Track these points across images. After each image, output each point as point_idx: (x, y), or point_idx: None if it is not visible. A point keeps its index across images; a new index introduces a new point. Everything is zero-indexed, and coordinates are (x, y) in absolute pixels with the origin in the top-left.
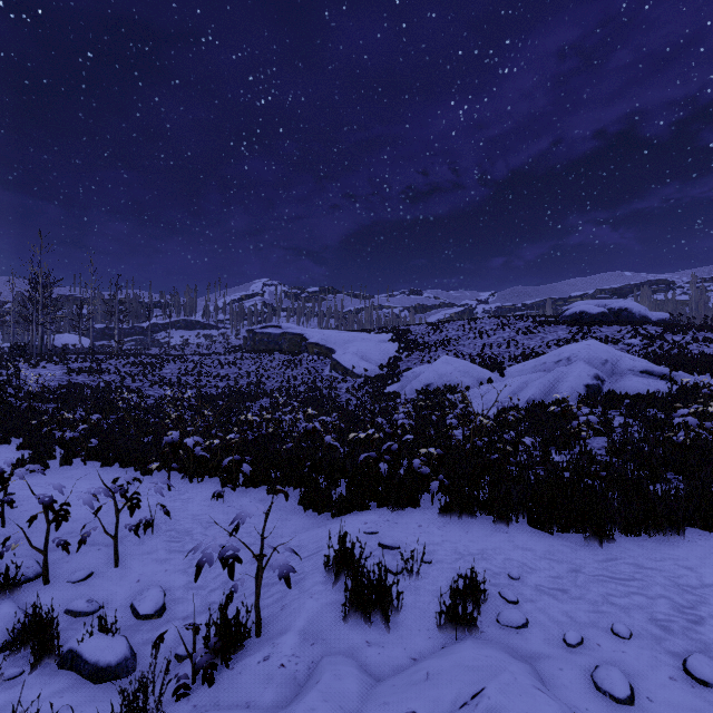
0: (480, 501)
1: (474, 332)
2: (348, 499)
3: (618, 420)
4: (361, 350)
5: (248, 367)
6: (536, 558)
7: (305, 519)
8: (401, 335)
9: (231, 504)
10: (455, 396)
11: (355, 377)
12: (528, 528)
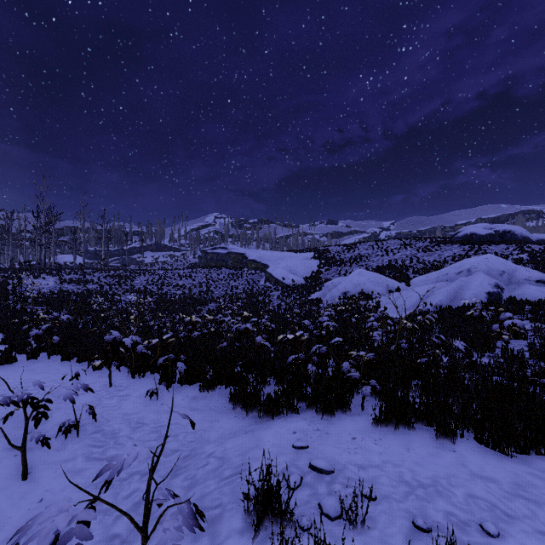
0: (417, 410)
1: (381, 251)
2: (276, 401)
3: (526, 324)
4: (289, 265)
5: (201, 278)
6: (505, 495)
7: (234, 421)
8: (321, 254)
9: (164, 401)
10: (368, 301)
11: (285, 286)
12: (477, 446)
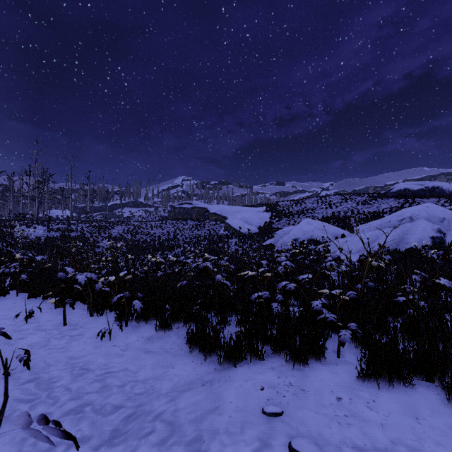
0: (410, 361)
1: (325, 204)
2: (238, 344)
3: None
4: (245, 217)
5: (169, 228)
6: None
7: (190, 367)
8: (273, 208)
9: (117, 342)
10: (318, 246)
11: (241, 235)
12: None
